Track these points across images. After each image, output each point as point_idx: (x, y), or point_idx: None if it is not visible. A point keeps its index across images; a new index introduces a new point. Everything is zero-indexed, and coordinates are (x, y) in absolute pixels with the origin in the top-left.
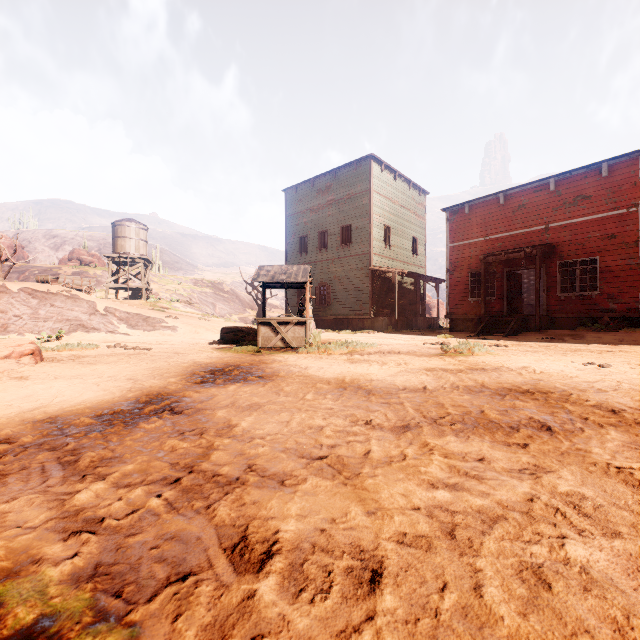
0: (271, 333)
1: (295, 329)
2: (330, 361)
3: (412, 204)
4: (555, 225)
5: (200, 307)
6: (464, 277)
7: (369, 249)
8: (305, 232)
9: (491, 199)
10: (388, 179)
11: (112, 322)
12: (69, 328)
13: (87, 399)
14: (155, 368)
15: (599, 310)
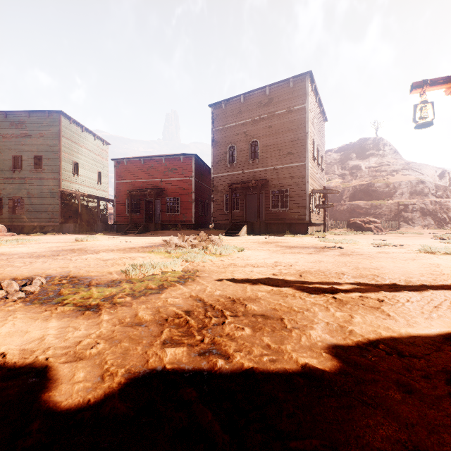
0: None
1: None
2: None
3: (97, 149)
4: (165, 180)
5: None
6: (124, 201)
7: (59, 176)
8: None
9: (138, 160)
10: (76, 130)
11: None
12: None
13: None
14: None
15: (180, 221)
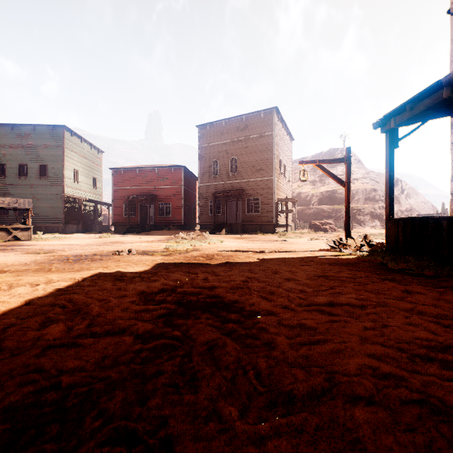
0: (7, 233)
1: (24, 231)
2: (53, 242)
3: (93, 157)
4: (158, 187)
5: None
6: (121, 205)
7: (63, 183)
8: (4, 161)
9: (133, 169)
10: (76, 141)
11: None
12: None
13: None
14: None
15: (171, 223)
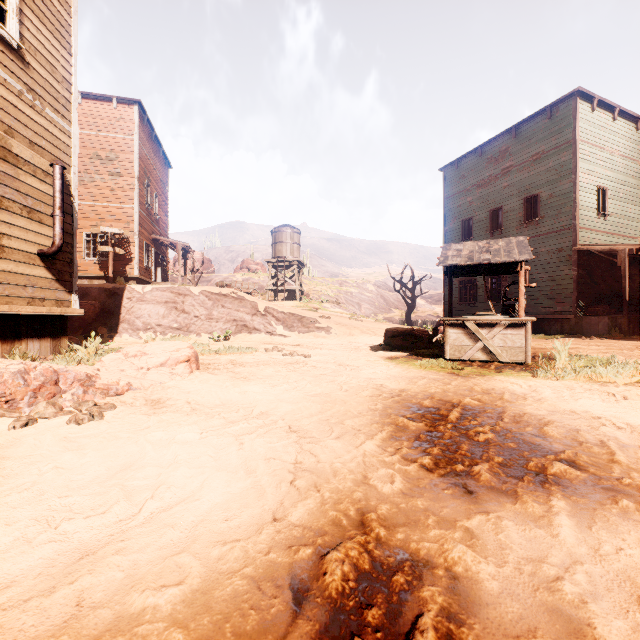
0: (465, 339)
1: (506, 334)
2: None
3: None
4: None
5: (346, 307)
6: None
7: (572, 222)
8: (469, 213)
9: None
10: (602, 121)
11: (270, 322)
12: (235, 328)
13: (202, 523)
14: (323, 397)
15: None
